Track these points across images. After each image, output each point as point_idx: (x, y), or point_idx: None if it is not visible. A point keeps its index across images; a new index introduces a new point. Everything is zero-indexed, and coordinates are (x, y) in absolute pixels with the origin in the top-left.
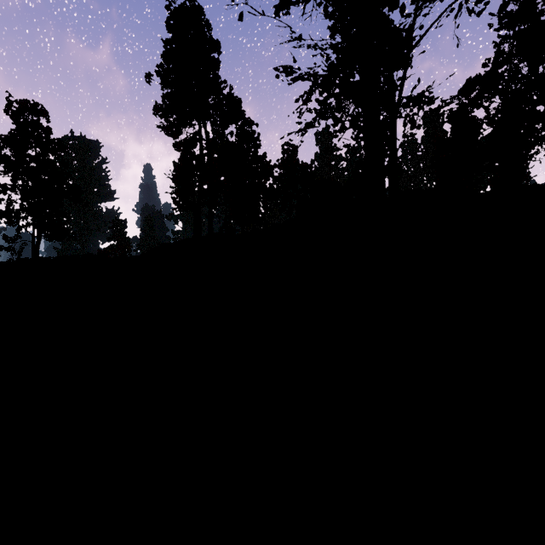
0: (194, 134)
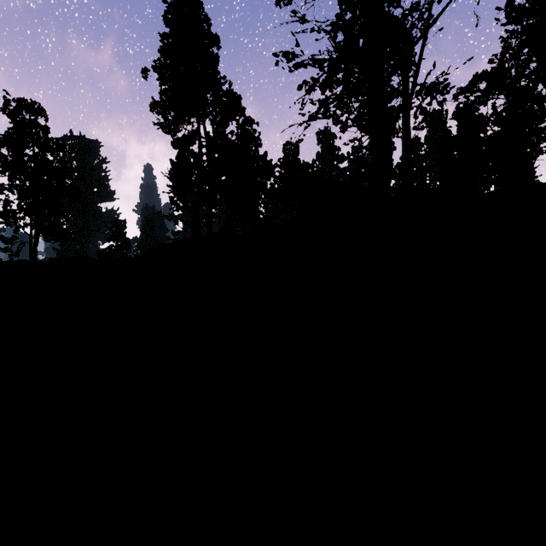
0: (192, 130)
